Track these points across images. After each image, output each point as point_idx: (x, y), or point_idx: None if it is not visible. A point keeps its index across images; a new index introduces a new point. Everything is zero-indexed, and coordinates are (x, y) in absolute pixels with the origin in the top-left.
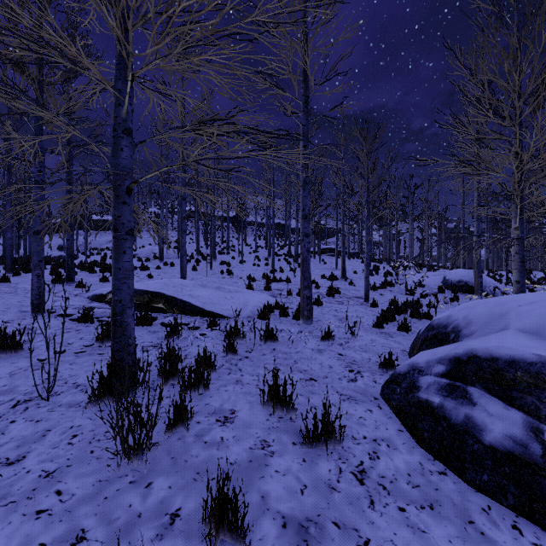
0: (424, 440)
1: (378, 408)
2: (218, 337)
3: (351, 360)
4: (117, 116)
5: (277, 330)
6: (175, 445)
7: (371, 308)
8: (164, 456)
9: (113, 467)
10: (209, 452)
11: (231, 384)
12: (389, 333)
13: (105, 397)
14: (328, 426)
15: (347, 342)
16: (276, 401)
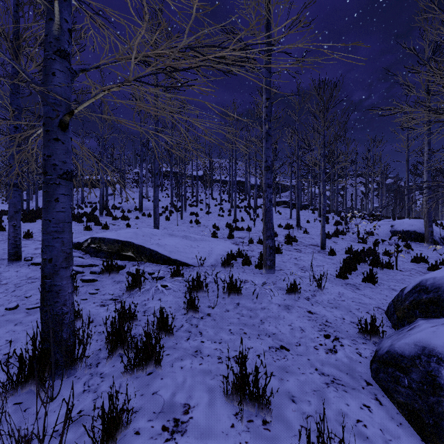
0: None
1: (376, 402)
2: (181, 289)
3: (324, 320)
4: (48, 34)
5: (241, 283)
6: None
7: (329, 256)
8: None
9: None
10: None
11: (189, 356)
12: (355, 285)
13: (28, 381)
14: None
15: (314, 295)
16: (244, 395)
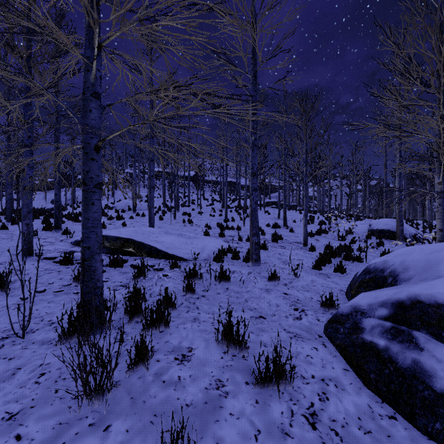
0: (371, 381)
1: (323, 346)
2: (179, 277)
3: (296, 299)
4: (86, 81)
5: (230, 272)
6: (135, 384)
7: (309, 252)
8: (124, 396)
9: (74, 407)
10: (166, 392)
11: (189, 322)
12: (327, 274)
13: (74, 335)
14: (279, 367)
15: (291, 282)
16: (230, 340)
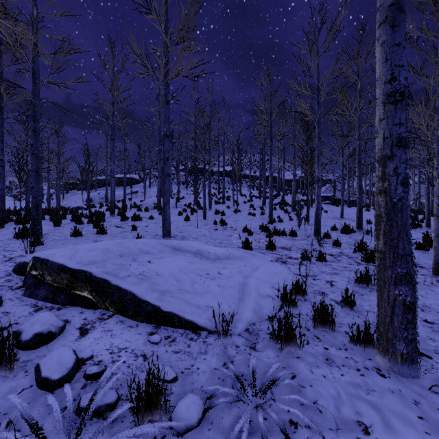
0: None
1: None
2: None
3: None
4: None
5: None
6: None
7: None
8: None
9: None
10: None
11: None
12: None
13: None
14: None
15: None
16: None
